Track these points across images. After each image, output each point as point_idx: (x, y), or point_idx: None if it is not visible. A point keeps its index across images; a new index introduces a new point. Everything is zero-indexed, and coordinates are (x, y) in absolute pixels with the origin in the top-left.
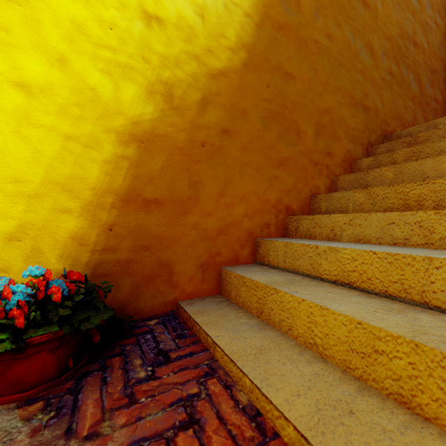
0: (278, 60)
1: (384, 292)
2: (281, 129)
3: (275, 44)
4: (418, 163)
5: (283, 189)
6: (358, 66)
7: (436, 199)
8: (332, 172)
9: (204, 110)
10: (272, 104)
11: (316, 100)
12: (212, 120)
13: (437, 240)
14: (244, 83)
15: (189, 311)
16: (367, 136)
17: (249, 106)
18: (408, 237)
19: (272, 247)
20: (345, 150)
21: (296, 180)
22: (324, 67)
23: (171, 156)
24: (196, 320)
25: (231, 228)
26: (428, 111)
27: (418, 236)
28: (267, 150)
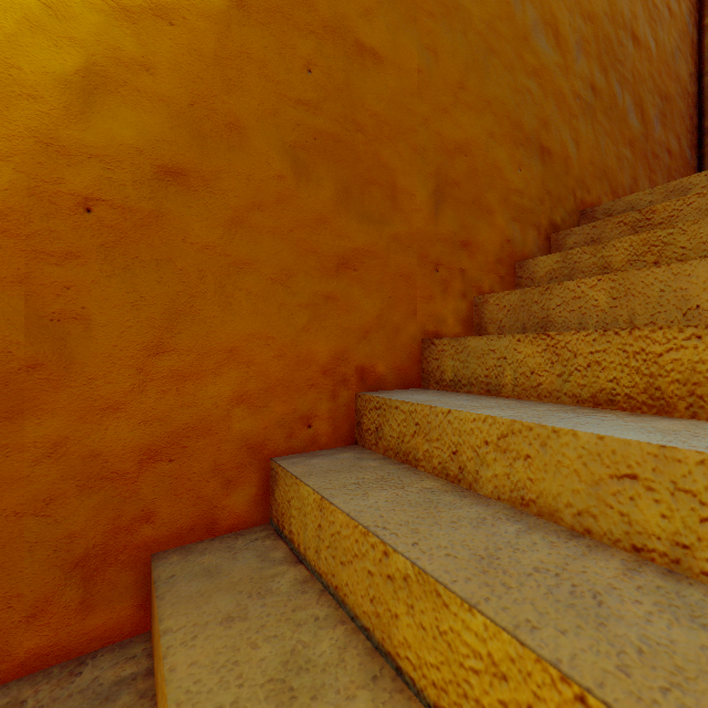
0: (337, 10)
1: None
2: (345, 179)
3: None
4: (671, 271)
5: (353, 328)
6: (530, 61)
7: None
8: (474, 285)
9: (92, 105)
10: (322, 115)
11: (435, 119)
12: (124, 137)
13: None
14: (237, 51)
15: None
16: (548, 209)
17: (252, 112)
18: (690, 540)
19: (296, 498)
20: (503, 238)
21: (386, 305)
22: (455, 50)
23: None
24: None
25: (192, 441)
26: (656, 171)
27: None
28: (305, 231)
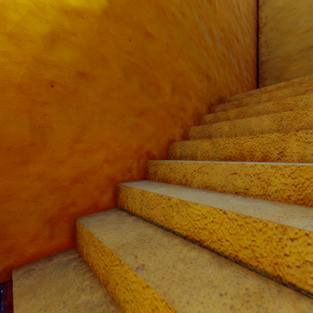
0: (139, 19)
1: (234, 256)
2: (142, 82)
3: (137, 3)
4: (246, 120)
5: (145, 136)
6: (203, 44)
7: (264, 151)
8: (185, 123)
9: (53, 46)
10: (134, 57)
11: (172, 62)
12: (65, 59)
13: (274, 192)
14: (105, 30)
15: (15, 291)
16: (209, 98)
17: (110, 54)
18: (248, 187)
19: (131, 194)
20: (195, 107)
21: (156, 129)
22: (179, 37)
23: (2, 92)
24: (16, 311)
25: (89, 175)
26: (244, 87)
27: (257, 187)
28: (129, 100)
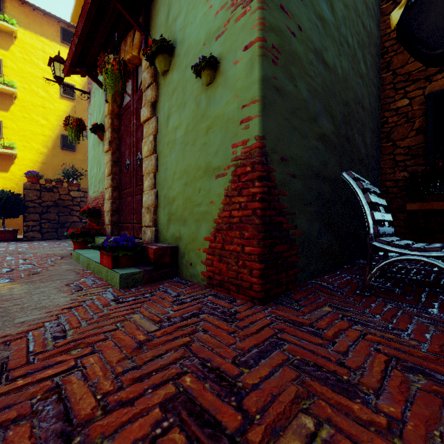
0: None
1: None
2: None
3: None
4: None
5: None
6: None
7: None
8: None
9: None
10: None
11: None
12: None
13: None
14: None
15: None
16: None
17: None
18: None
19: None
20: None
21: None
22: None
23: None
24: None
25: None
26: None
27: None
28: None
